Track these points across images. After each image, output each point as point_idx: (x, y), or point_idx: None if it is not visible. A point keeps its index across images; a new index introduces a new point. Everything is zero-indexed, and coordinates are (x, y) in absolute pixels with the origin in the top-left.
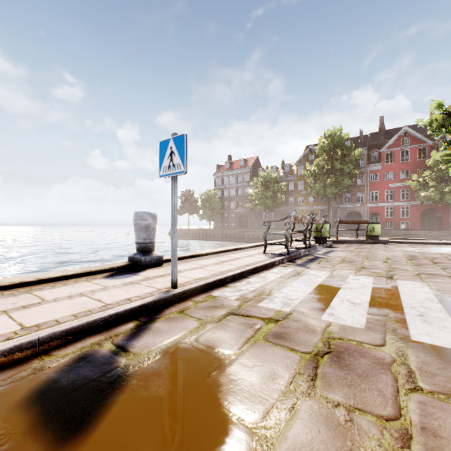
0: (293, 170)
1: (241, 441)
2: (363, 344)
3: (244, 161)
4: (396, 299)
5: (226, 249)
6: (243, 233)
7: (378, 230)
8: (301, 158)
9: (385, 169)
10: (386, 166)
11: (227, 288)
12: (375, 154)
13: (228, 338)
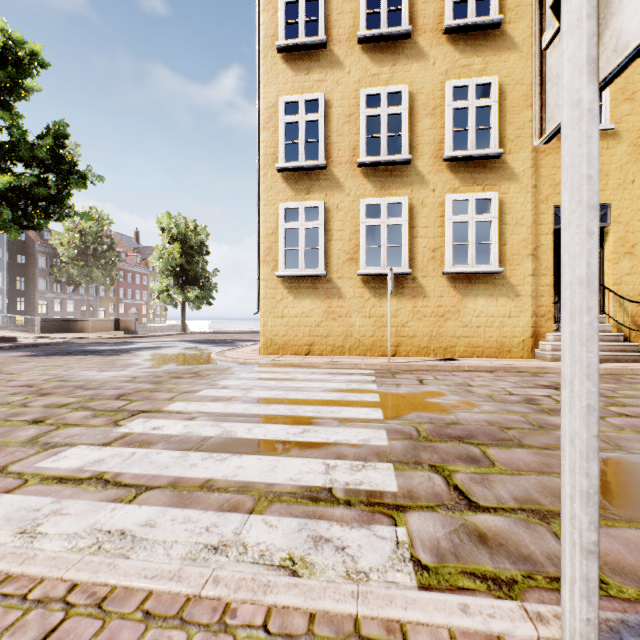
0: None
1: (601, 455)
2: (421, 430)
3: None
4: (272, 415)
5: None
6: None
7: None
8: None
9: None
10: None
11: (321, 573)
12: None
13: (538, 486)
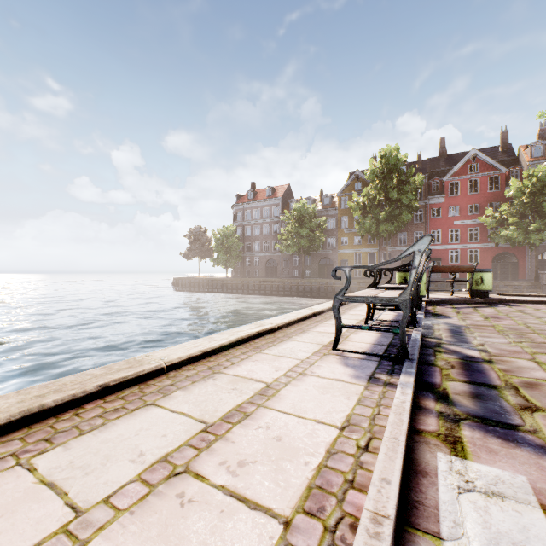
0: (335, 202)
1: None
2: None
3: (271, 190)
4: None
5: (236, 339)
6: (271, 284)
7: (488, 281)
8: (344, 187)
9: (449, 202)
10: (450, 199)
11: None
12: (437, 184)
13: None
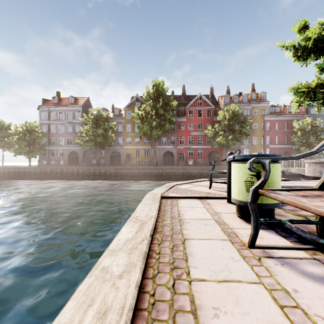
0: (122, 114)
1: None
2: None
3: (74, 99)
4: None
5: None
6: (71, 170)
7: None
8: (129, 104)
9: (188, 121)
10: (189, 119)
11: None
12: (182, 110)
13: None
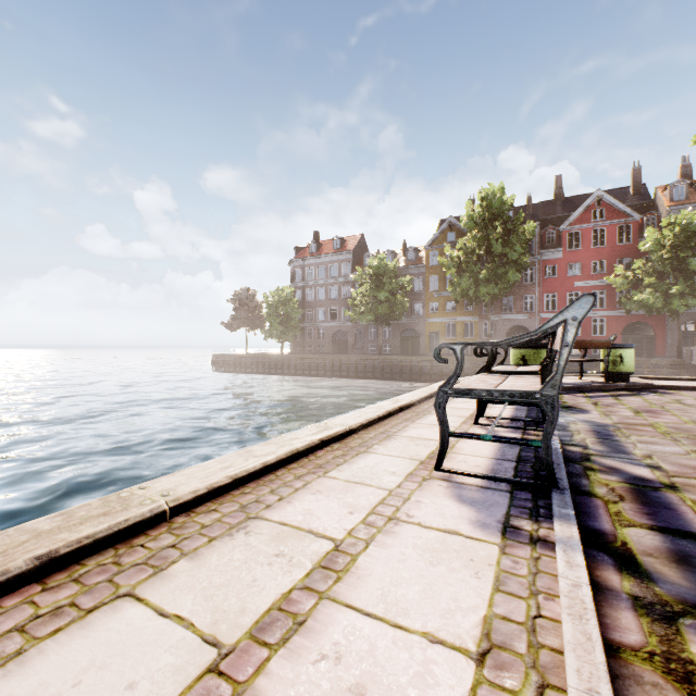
0: (421, 257)
1: None
2: None
3: (340, 242)
4: None
5: (288, 452)
6: (339, 362)
7: (630, 361)
8: (434, 239)
9: (567, 258)
10: (569, 254)
11: None
12: (553, 234)
13: None
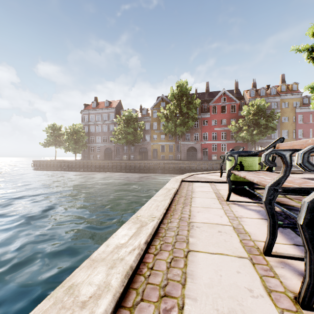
0: (149, 113)
1: None
2: None
3: (108, 103)
4: None
5: None
6: (107, 164)
7: None
8: (155, 104)
9: (212, 117)
10: (212, 115)
11: None
12: (206, 106)
13: None
